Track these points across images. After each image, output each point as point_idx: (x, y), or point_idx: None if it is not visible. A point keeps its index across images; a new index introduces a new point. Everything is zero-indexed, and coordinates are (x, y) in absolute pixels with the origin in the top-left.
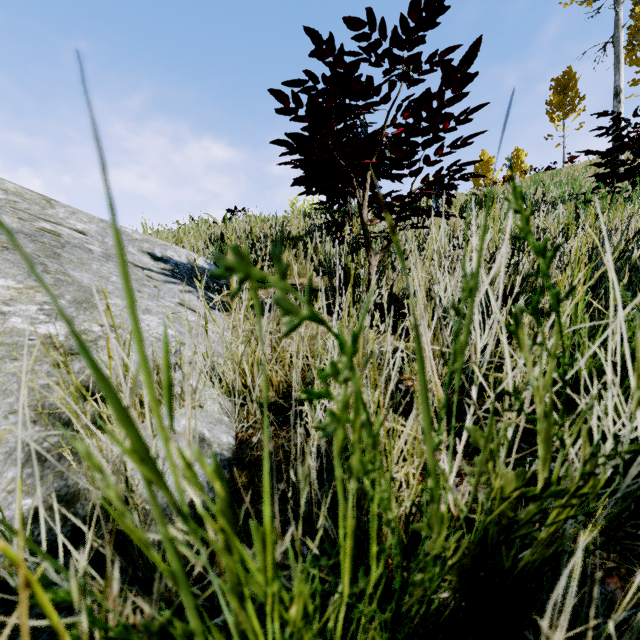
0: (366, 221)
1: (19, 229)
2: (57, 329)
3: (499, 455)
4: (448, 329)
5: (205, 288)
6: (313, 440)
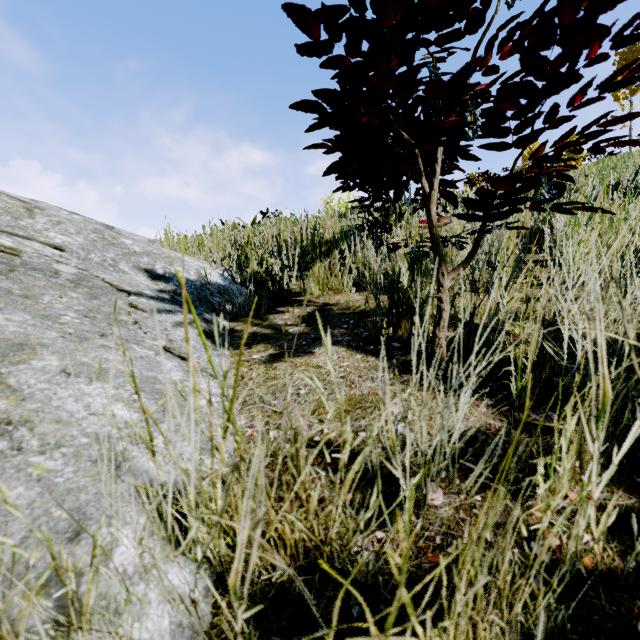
0: (435, 222)
1: None
2: None
3: None
4: None
5: (216, 312)
6: None
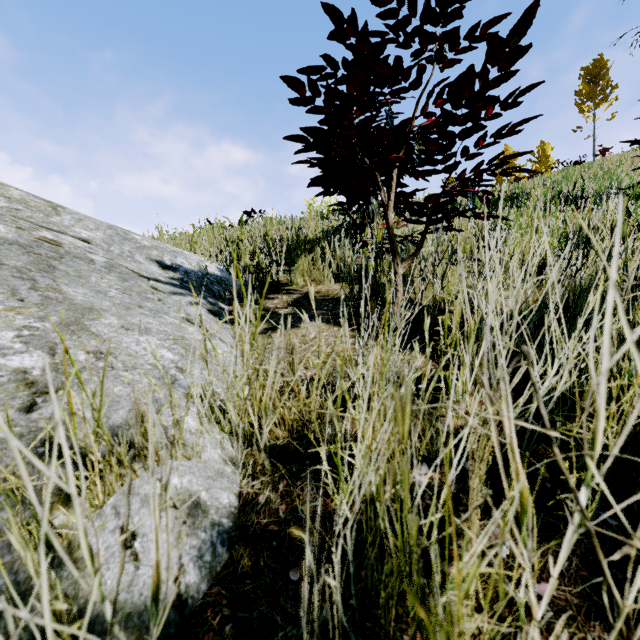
0: (392, 224)
1: (14, 240)
2: (34, 360)
3: (625, 596)
4: (501, 360)
5: (216, 297)
6: (334, 502)
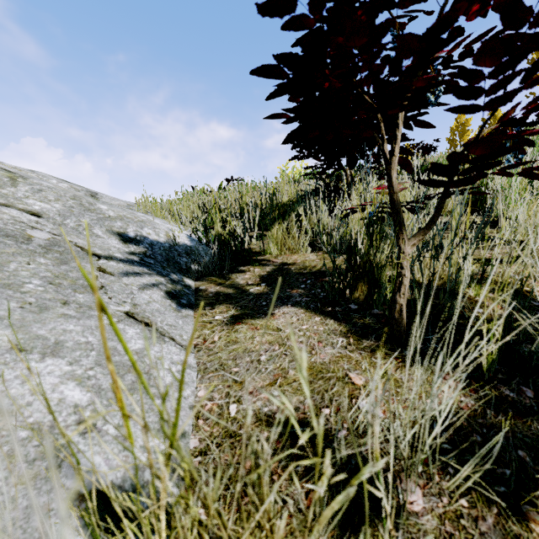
0: (396, 188)
1: None
2: None
3: None
4: None
5: (182, 272)
6: None
